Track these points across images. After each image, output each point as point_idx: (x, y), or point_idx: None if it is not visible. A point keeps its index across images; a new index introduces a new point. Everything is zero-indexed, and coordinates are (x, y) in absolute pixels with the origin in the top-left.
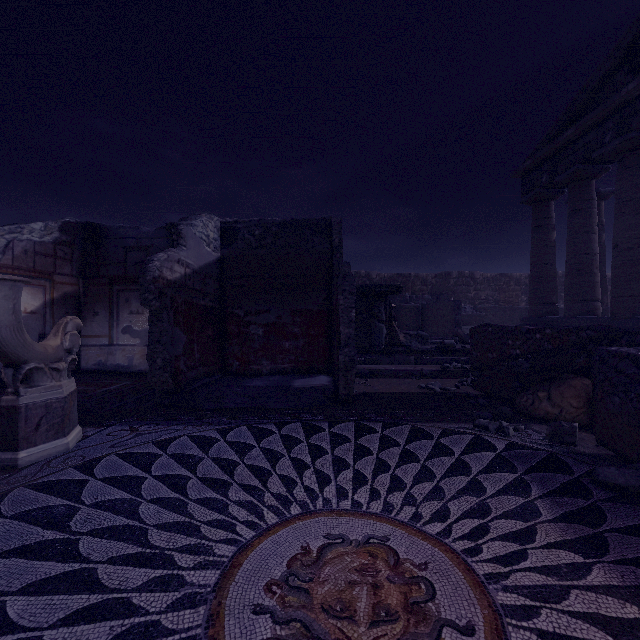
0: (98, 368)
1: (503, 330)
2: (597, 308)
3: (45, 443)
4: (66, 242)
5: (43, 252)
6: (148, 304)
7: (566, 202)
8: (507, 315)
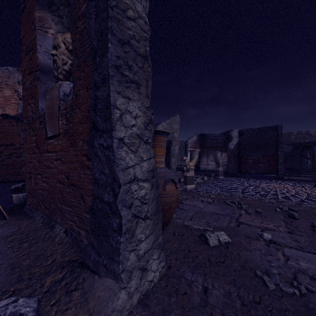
0: (204, 170)
1: None
2: None
3: (221, 176)
4: (198, 139)
5: (195, 142)
6: (228, 154)
7: None
8: None
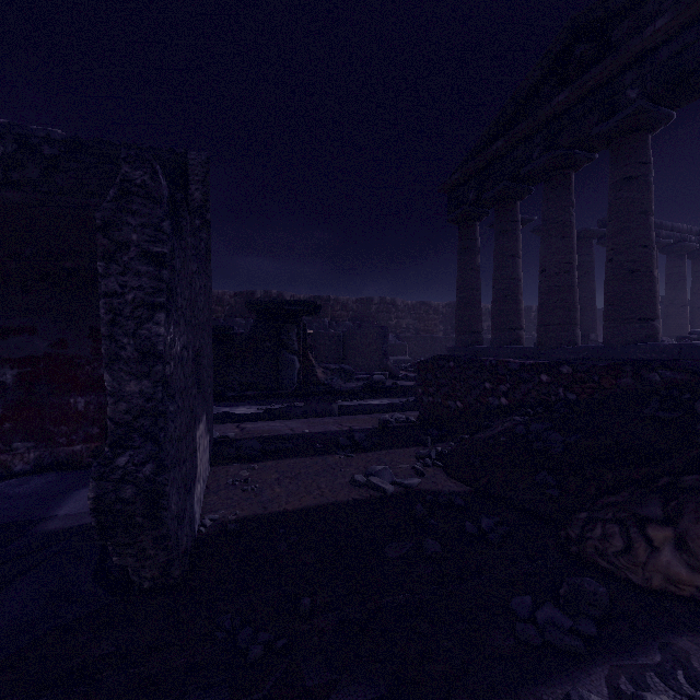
0: None
1: (475, 366)
2: (522, 337)
3: None
4: None
5: None
6: None
7: (488, 226)
8: (428, 345)
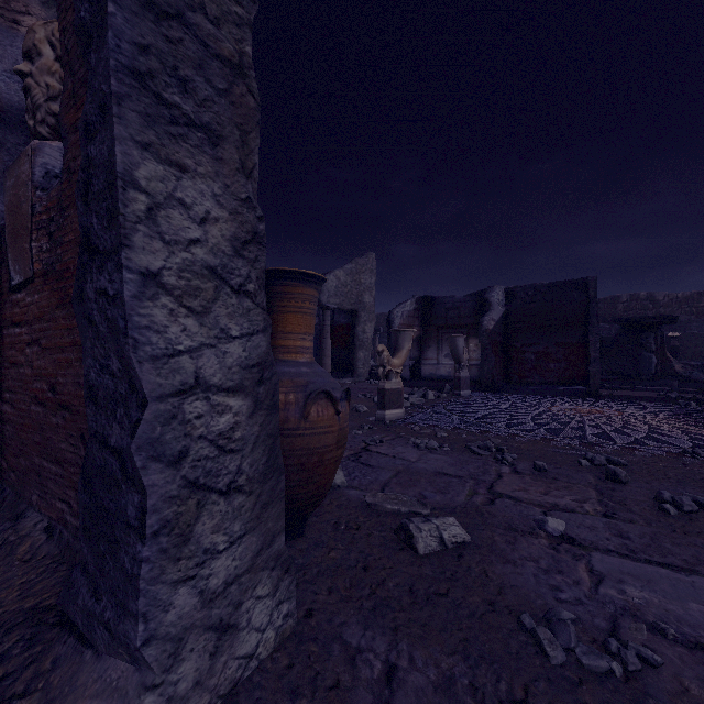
0: (431, 377)
1: None
2: None
3: (465, 390)
4: (417, 308)
5: (410, 315)
6: (482, 342)
7: None
8: None
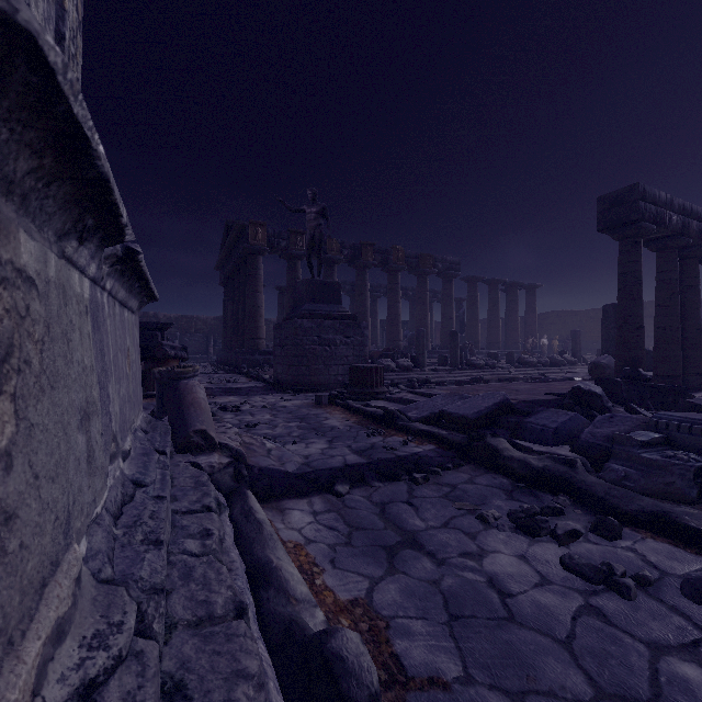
0: None
1: None
2: None
3: None
4: None
5: None
6: None
7: None
8: None
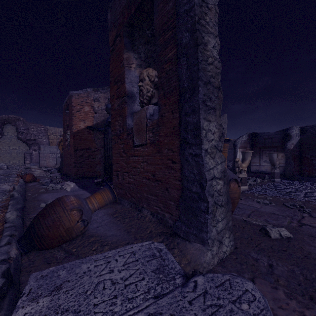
0: (256, 171)
1: None
2: None
3: (277, 179)
4: (248, 139)
5: (245, 142)
6: (286, 155)
7: None
8: None
